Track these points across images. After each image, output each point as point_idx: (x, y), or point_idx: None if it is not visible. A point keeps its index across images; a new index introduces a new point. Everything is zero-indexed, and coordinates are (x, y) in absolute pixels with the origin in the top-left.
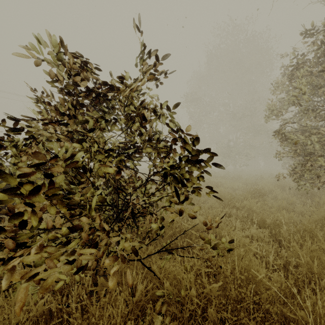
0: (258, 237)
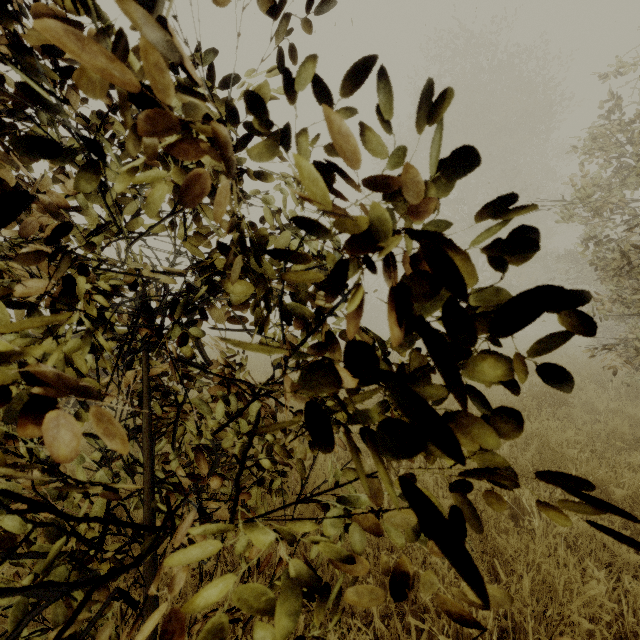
0: (598, 544)
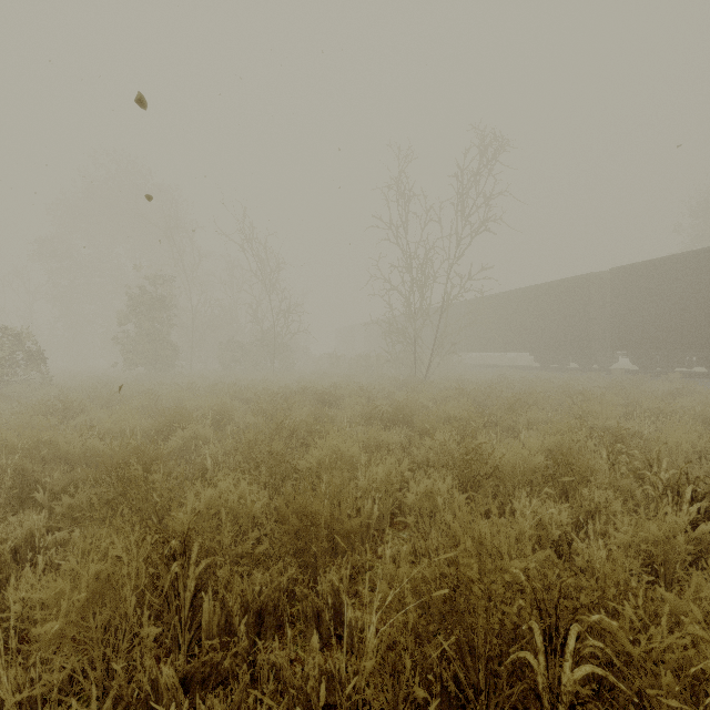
0: None
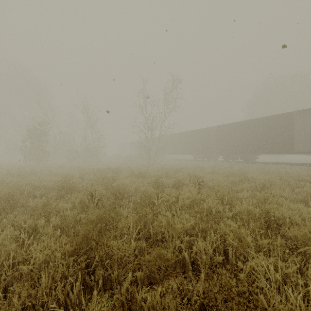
0: None
